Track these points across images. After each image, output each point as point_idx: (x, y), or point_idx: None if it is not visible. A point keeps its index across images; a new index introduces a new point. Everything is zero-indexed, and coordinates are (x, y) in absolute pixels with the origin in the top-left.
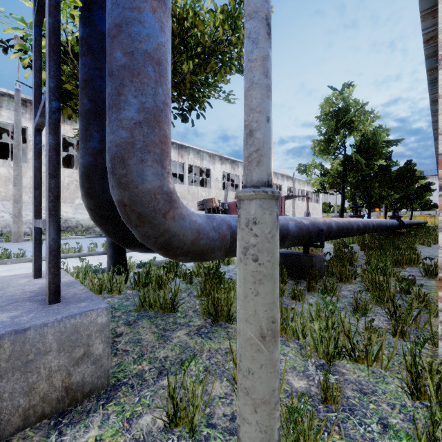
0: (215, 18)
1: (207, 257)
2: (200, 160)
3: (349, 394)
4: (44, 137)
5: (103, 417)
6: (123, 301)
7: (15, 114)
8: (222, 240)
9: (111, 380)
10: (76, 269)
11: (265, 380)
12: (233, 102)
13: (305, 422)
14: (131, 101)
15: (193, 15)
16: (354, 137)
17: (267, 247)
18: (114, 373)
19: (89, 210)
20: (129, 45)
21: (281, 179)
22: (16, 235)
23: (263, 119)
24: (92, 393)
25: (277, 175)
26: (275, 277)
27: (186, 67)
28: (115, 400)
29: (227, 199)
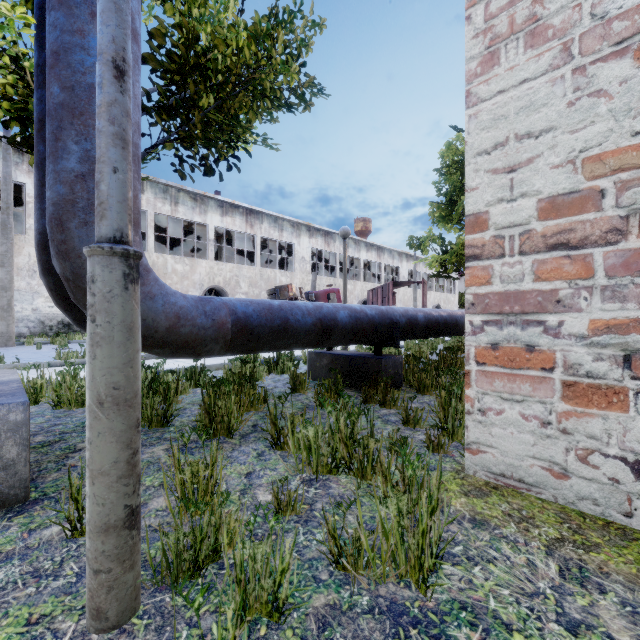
0: (238, 36)
1: (197, 350)
2: (279, 231)
3: (319, 506)
4: None
5: (2, 528)
6: None
7: (3, 165)
8: (217, 329)
9: (35, 495)
10: (60, 376)
11: (103, 449)
12: (276, 149)
13: (205, 517)
14: (71, 148)
15: (212, 31)
16: None
17: (106, 307)
18: (44, 488)
19: (49, 290)
20: (69, 78)
21: (398, 259)
22: (5, 336)
23: (108, 170)
24: (1, 505)
25: (393, 252)
26: (121, 341)
27: (206, 101)
28: (28, 513)
29: (318, 288)
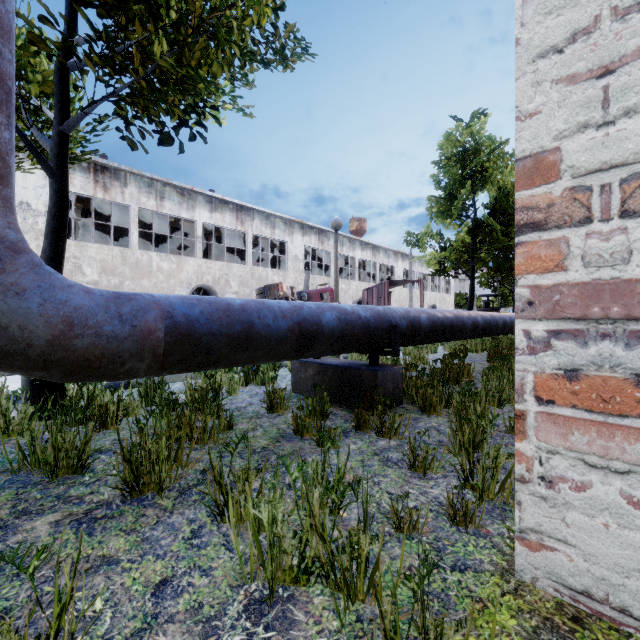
0: None
1: (108, 372)
2: (271, 229)
3: None
4: (23, 189)
5: None
6: (14, 451)
7: None
8: (140, 340)
9: None
10: None
11: None
12: (250, 114)
13: None
14: None
15: None
16: (489, 192)
17: None
18: None
19: None
20: None
21: (393, 259)
22: None
23: None
24: None
25: (388, 251)
26: None
27: (159, 48)
28: None
29: (312, 287)
